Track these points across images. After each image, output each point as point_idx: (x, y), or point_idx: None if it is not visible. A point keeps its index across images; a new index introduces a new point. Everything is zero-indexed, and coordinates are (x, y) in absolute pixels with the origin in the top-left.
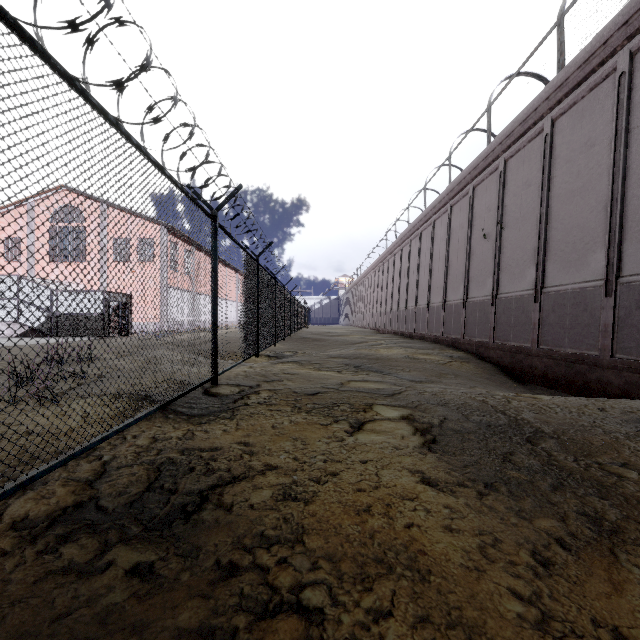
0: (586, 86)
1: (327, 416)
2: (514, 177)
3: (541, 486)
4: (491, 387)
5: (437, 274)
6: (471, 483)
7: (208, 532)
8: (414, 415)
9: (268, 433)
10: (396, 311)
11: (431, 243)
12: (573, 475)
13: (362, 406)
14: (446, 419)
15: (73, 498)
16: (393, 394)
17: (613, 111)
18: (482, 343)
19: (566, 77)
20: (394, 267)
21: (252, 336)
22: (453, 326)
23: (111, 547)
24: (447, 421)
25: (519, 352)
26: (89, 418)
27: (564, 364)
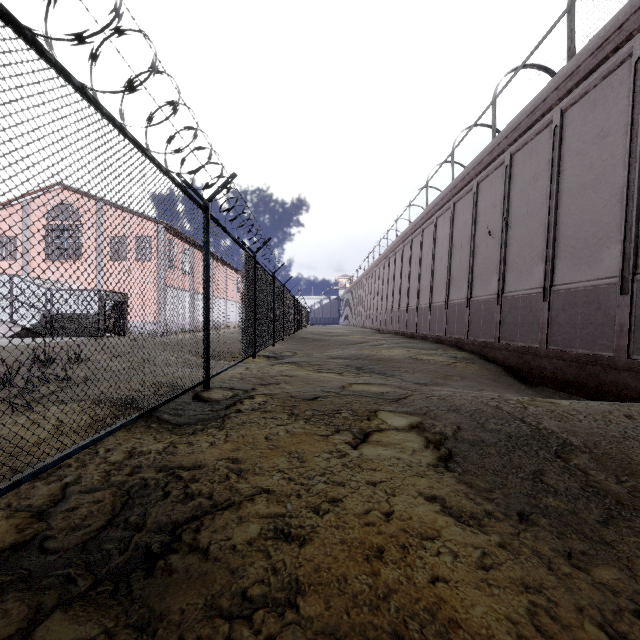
0: (599, 74)
1: (327, 425)
2: (521, 171)
3: (588, 519)
4: (499, 390)
5: (439, 273)
6: (503, 515)
7: (174, 590)
8: (424, 424)
9: (260, 446)
10: (397, 311)
11: (433, 241)
12: (622, 502)
13: (366, 413)
14: (460, 429)
15: (13, 537)
16: (399, 399)
17: (628, 99)
18: (487, 343)
19: (577, 65)
20: (395, 266)
21: (249, 336)
22: (456, 326)
23: (43, 615)
24: (462, 431)
25: (527, 353)
26: (62, 428)
27: (575, 365)
